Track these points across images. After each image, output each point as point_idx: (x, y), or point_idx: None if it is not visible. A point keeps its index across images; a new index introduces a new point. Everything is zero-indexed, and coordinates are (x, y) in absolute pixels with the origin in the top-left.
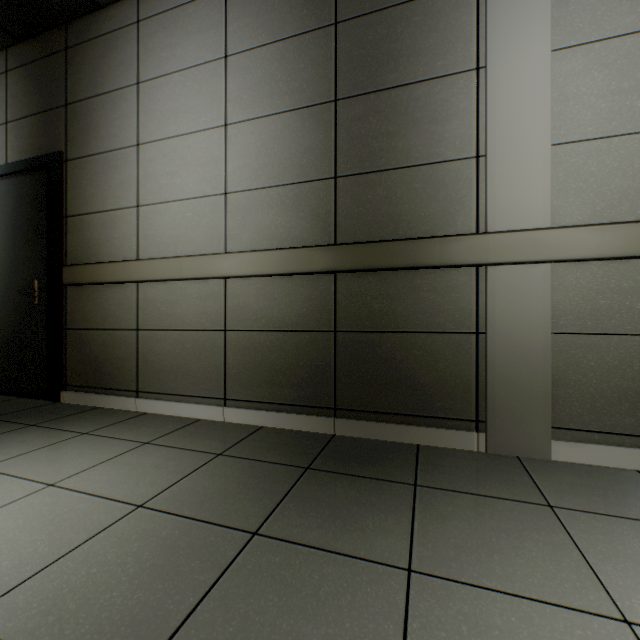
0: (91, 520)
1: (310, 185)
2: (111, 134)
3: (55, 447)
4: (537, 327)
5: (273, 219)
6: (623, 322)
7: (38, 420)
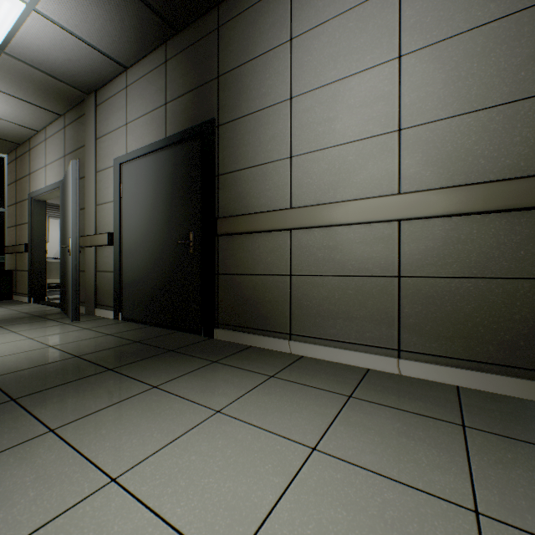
0: (438, 530)
1: (531, 101)
2: (262, 94)
3: (261, 391)
4: None
5: (469, 149)
6: None
7: (214, 356)
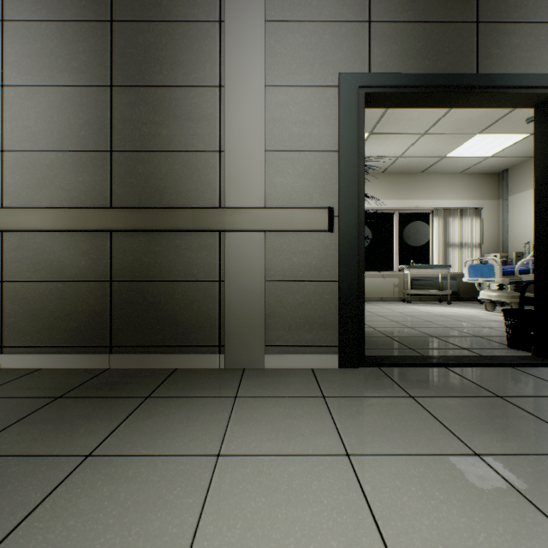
0: None
1: (89, 154)
2: None
3: None
4: (257, 276)
5: (53, 180)
6: (306, 273)
7: None
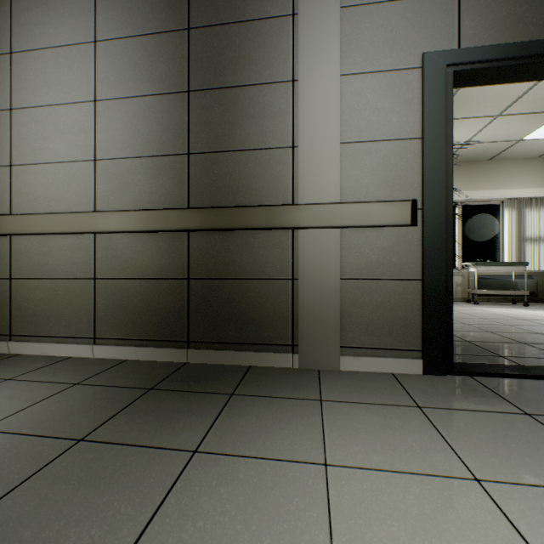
0: None
1: (168, 158)
2: None
3: None
4: (332, 274)
5: (137, 185)
6: (385, 271)
7: None
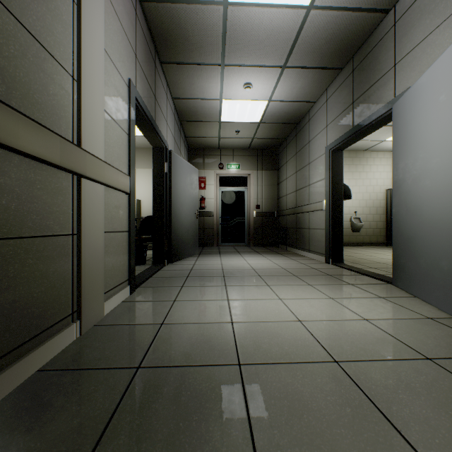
0: None
1: None
2: None
3: None
4: (101, 228)
5: None
6: (118, 225)
7: None
